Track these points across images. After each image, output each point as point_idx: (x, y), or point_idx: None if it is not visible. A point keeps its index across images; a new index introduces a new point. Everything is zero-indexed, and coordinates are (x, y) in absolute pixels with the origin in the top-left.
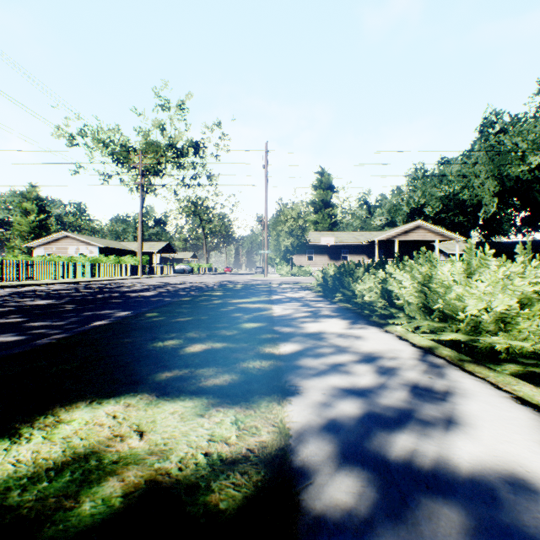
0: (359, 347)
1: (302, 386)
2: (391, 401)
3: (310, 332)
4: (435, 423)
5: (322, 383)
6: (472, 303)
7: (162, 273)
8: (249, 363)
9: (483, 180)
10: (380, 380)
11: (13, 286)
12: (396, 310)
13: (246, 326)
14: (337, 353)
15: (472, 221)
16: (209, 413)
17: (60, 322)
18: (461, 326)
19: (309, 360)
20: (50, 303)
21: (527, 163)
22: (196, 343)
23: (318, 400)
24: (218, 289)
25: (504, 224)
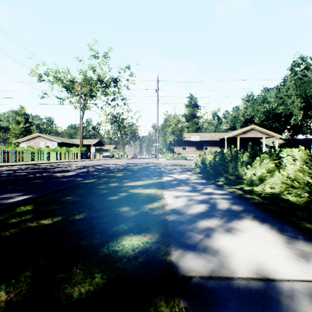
0: None
1: None
2: None
3: (242, 277)
4: None
5: None
6: None
7: (94, 158)
8: None
9: (293, 99)
10: None
11: None
12: None
13: (124, 250)
14: None
15: (284, 126)
16: None
17: None
18: None
19: None
20: None
21: None
22: None
23: None
24: (121, 170)
25: (304, 128)
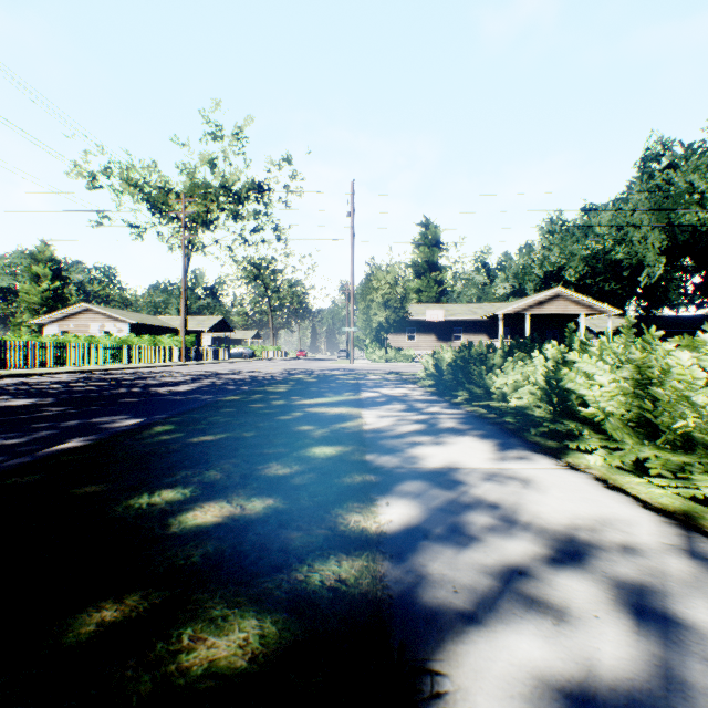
0: (539, 510)
1: (449, 678)
2: None
3: (431, 467)
4: None
5: (501, 659)
6: None
7: (213, 359)
8: (312, 566)
9: (645, 232)
10: (649, 642)
11: None
12: (574, 424)
13: (317, 455)
14: (501, 529)
15: (629, 289)
16: None
17: (16, 440)
18: None
19: (445, 555)
20: (28, 404)
21: (707, 208)
22: (213, 499)
23: None
24: (282, 382)
25: (672, 293)
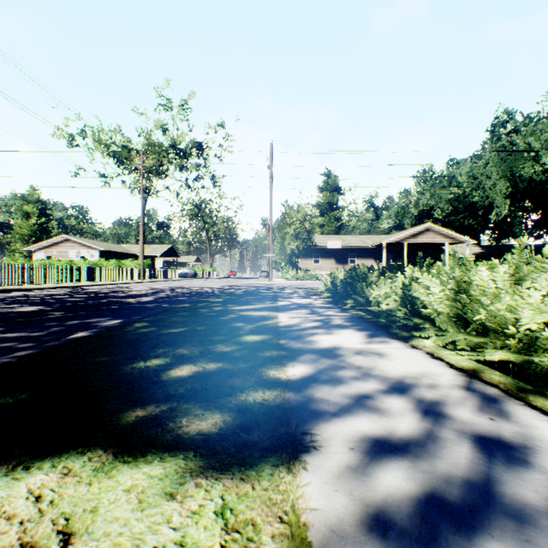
0: (386, 369)
1: (320, 435)
2: (451, 464)
3: (322, 347)
4: (534, 513)
5: (347, 429)
6: (526, 315)
7: (164, 277)
8: (248, 394)
9: (494, 181)
10: (425, 423)
11: (6, 291)
12: (420, 321)
13: (248, 340)
14: (360, 378)
15: (483, 224)
16: (184, 491)
17: (38, 333)
18: (511, 344)
19: (325, 389)
20: (36, 310)
21: (541, 163)
22: (185, 364)
23: (345, 462)
24: (219, 295)
25: (516, 227)
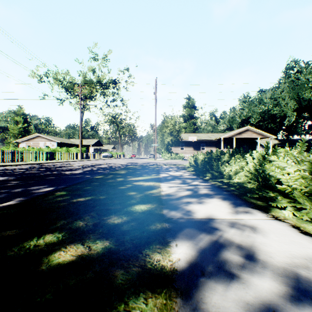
0: (268, 250)
1: None
2: None
3: (198, 218)
4: None
5: None
6: None
7: (94, 158)
8: (127, 304)
9: (287, 101)
10: None
11: None
12: (271, 193)
13: (136, 210)
14: (249, 267)
15: (279, 127)
16: None
17: None
18: None
19: (218, 292)
20: (2, 179)
21: None
22: (73, 242)
23: None
24: (123, 169)
25: (298, 129)
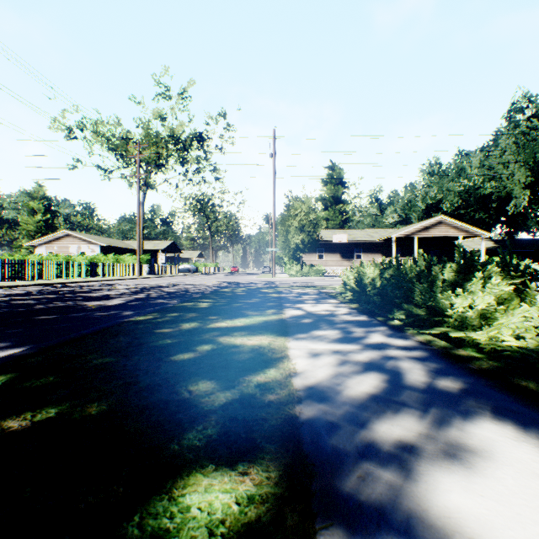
0: None
1: None
2: None
3: None
4: None
5: None
6: None
7: (164, 273)
8: None
9: (512, 170)
10: None
11: None
12: None
13: (186, 532)
14: None
15: (495, 217)
16: None
17: None
18: None
19: None
20: None
21: None
22: None
23: None
24: (208, 296)
25: (530, 220)
